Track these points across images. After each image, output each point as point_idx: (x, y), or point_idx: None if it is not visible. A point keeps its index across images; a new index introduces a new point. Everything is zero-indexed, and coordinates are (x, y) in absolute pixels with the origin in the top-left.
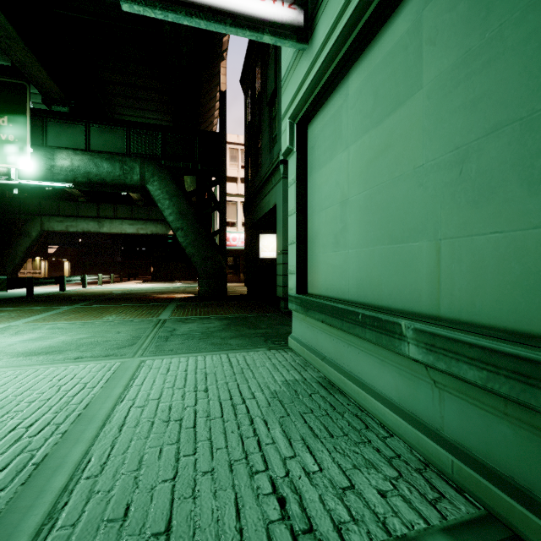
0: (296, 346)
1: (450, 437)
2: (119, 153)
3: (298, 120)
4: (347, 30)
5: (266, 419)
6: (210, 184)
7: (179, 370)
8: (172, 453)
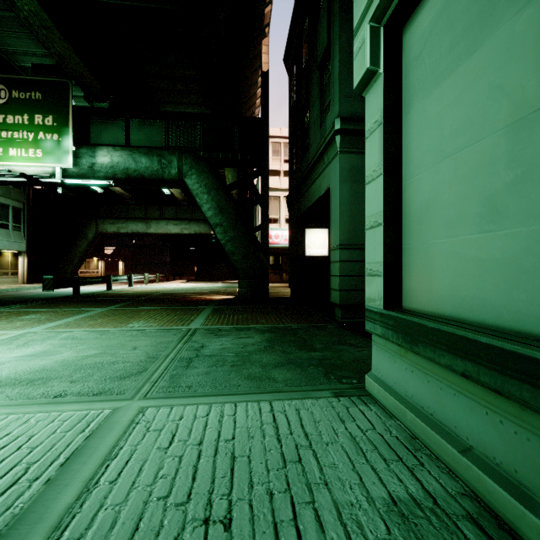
0: (383, 395)
1: None
2: (158, 147)
3: (389, 16)
4: None
5: None
6: (250, 175)
7: (190, 440)
8: None
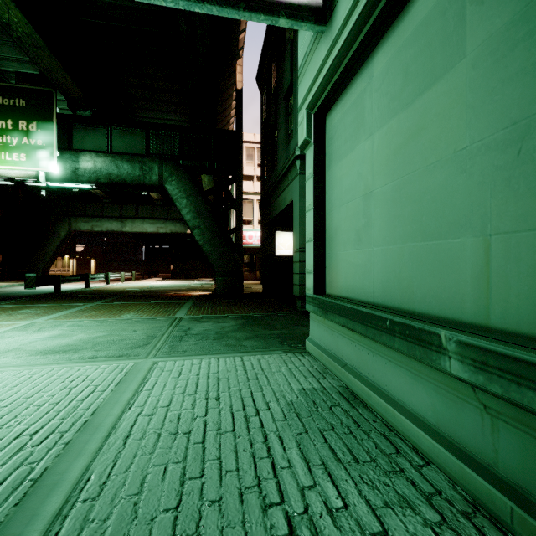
0: (313, 349)
1: (508, 477)
2: (139, 154)
3: (316, 109)
4: (373, 1)
5: (282, 436)
6: (226, 183)
7: (191, 374)
8: (176, 474)
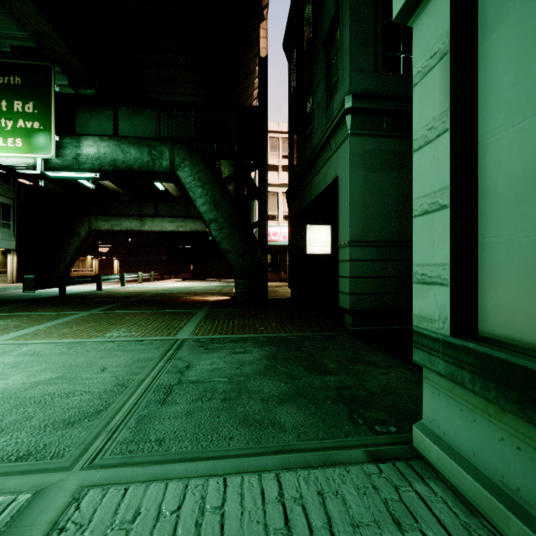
0: (451, 469)
1: None
2: (148, 138)
3: None
4: None
5: None
6: (247, 168)
7: None
8: None
